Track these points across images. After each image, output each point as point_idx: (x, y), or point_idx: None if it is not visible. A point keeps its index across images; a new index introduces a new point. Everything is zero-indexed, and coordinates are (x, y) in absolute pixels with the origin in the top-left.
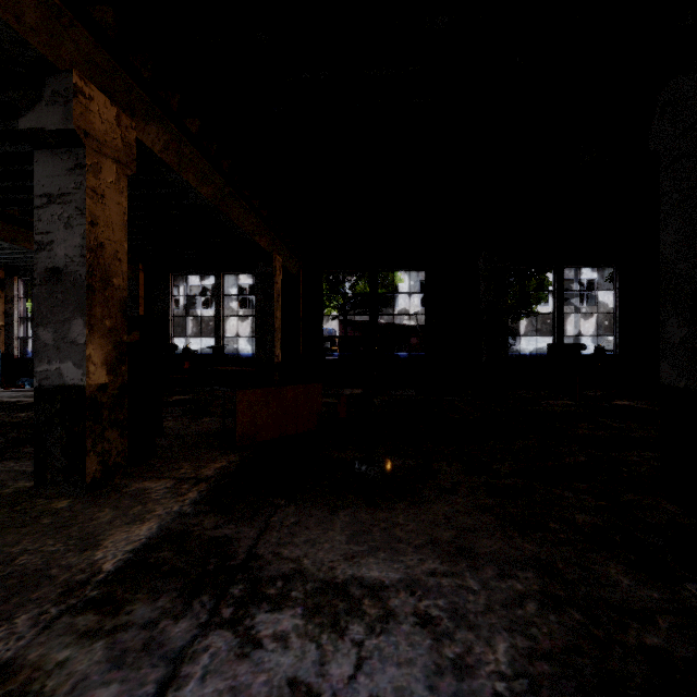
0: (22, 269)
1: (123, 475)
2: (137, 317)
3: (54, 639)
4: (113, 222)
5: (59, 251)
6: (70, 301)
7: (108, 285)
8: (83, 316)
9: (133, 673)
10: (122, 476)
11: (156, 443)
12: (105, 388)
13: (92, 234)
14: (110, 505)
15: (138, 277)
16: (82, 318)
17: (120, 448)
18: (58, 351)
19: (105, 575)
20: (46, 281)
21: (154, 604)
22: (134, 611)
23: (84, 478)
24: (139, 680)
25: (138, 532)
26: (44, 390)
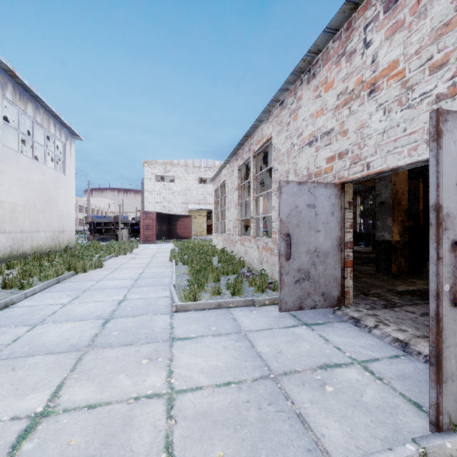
0: (359, 192)
1: (405, 276)
2: (412, 214)
3: (386, 294)
4: (401, 181)
5: (383, 196)
6: (386, 212)
7: (399, 205)
8: (391, 217)
9: (404, 301)
10: (405, 276)
11: (421, 269)
12: (398, 242)
13: (393, 188)
14: (400, 281)
15: (418, 186)
16: (390, 217)
17: (404, 265)
18: (382, 229)
19: (398, 290)
20: (379, 206)
21: (412, 297)
22: (406, 296)
23: (391, 272)
24: (406, 302)
25: (409, 287)
26: (378, 241)
